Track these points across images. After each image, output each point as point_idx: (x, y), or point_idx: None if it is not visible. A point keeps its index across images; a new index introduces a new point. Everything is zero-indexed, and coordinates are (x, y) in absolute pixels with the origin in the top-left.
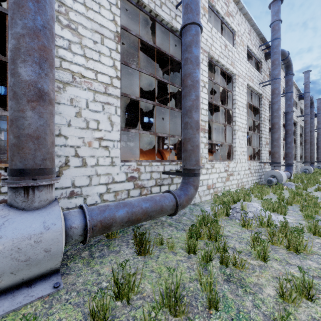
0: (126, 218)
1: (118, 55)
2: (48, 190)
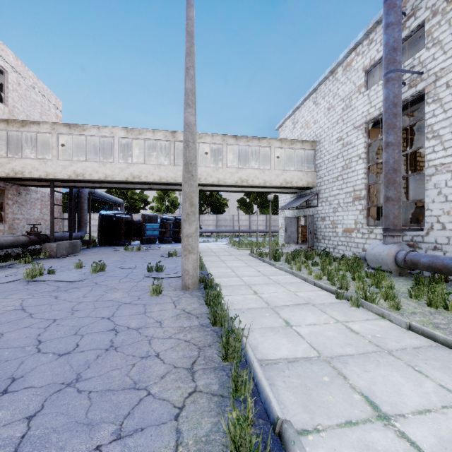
0: (427, 264)
1: None
2: (391, 238)
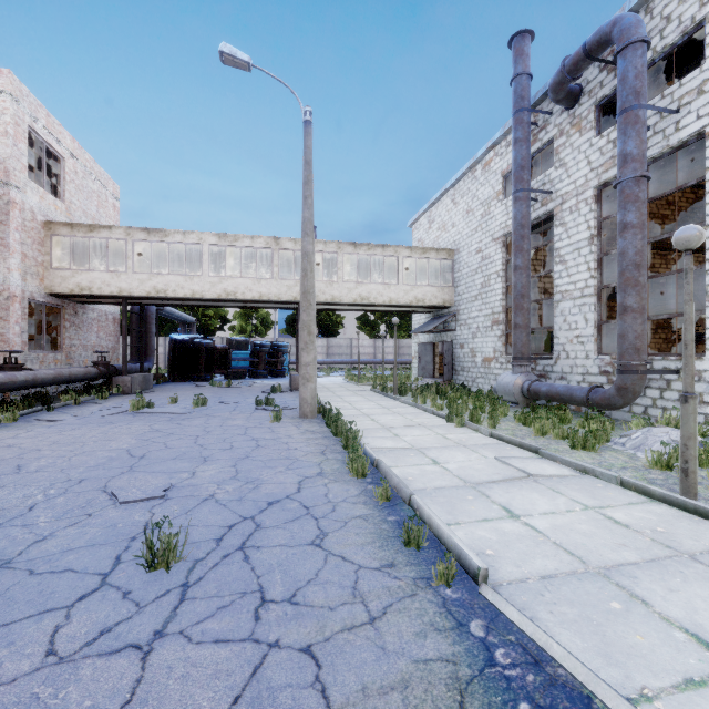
0: (545, 393)
1: (591, 256)
2: (519, 368)
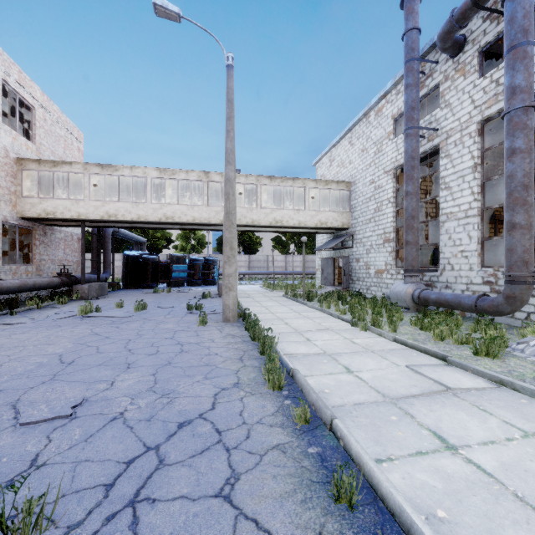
0: (435, 300)
1: (475, 182)
2: (410, 278)
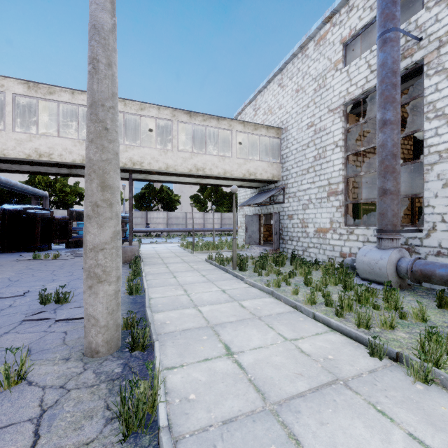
0: (447, 277)
1: None
2: (389, 242)
